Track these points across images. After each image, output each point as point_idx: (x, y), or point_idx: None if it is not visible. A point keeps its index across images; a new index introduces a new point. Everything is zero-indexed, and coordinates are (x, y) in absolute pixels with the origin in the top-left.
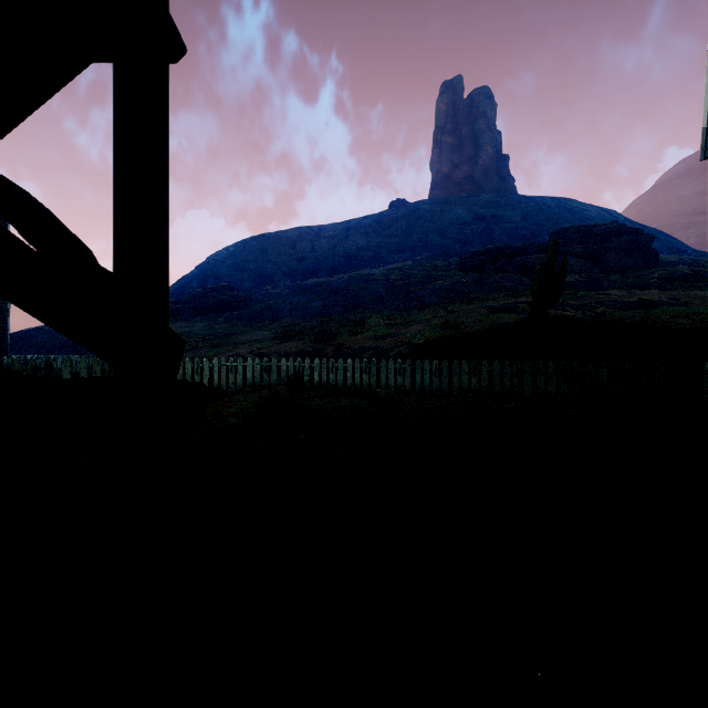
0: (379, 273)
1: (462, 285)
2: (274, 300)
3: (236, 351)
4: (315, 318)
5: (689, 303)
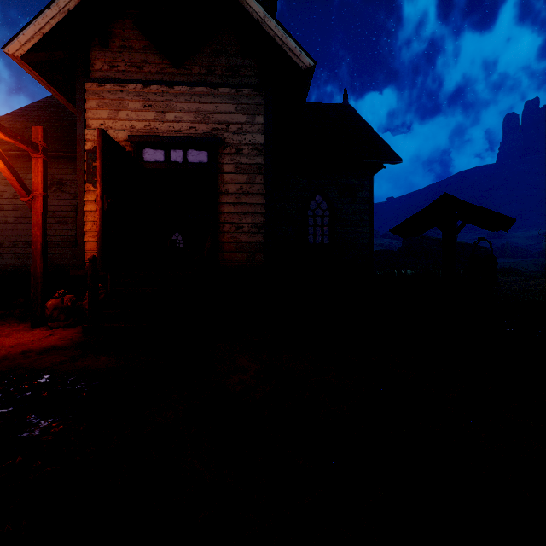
0: None
1: None
2: None
3: None
4: None
5: None
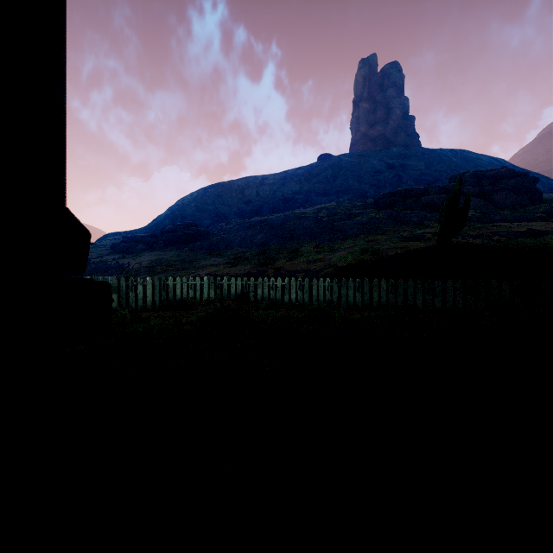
0: (310, 212)
1: (377, 220)
2: (227, 234)
3: (197, 273)
4: (259, 247)
5: None
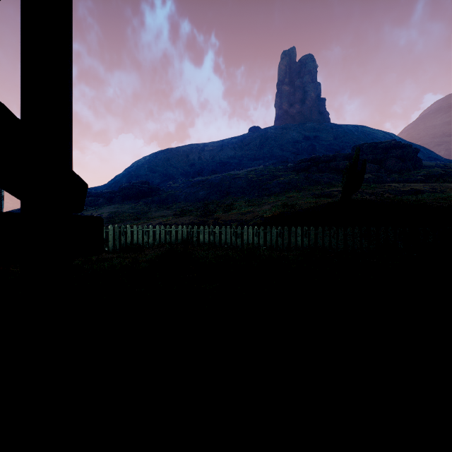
0: (242, 173)
1: (296, 181)
2: (175, 190)
3: (149, 222)
4: (201, 202)
5: (443, 191)
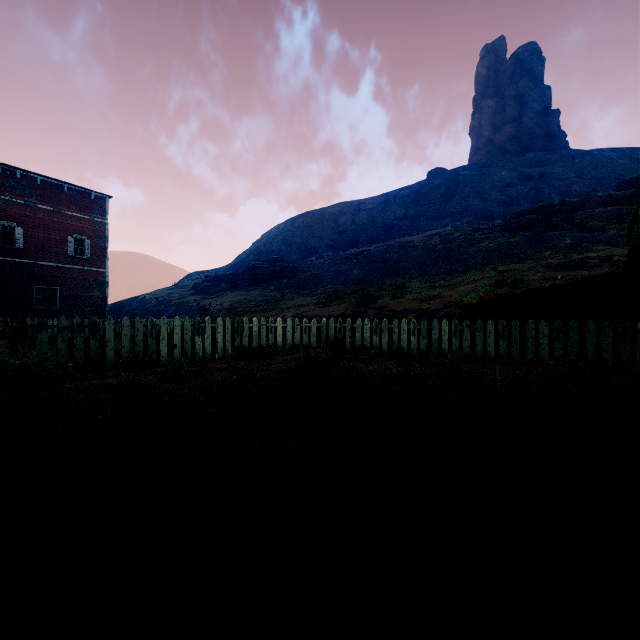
0: (418, 240)
1: (511, 246)
2: (318, 269)
3: (282, 314)
4: (355, 284)
5: None
